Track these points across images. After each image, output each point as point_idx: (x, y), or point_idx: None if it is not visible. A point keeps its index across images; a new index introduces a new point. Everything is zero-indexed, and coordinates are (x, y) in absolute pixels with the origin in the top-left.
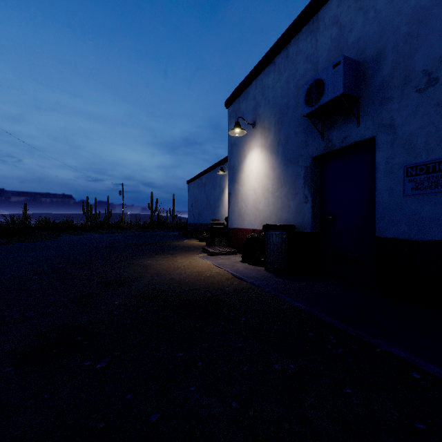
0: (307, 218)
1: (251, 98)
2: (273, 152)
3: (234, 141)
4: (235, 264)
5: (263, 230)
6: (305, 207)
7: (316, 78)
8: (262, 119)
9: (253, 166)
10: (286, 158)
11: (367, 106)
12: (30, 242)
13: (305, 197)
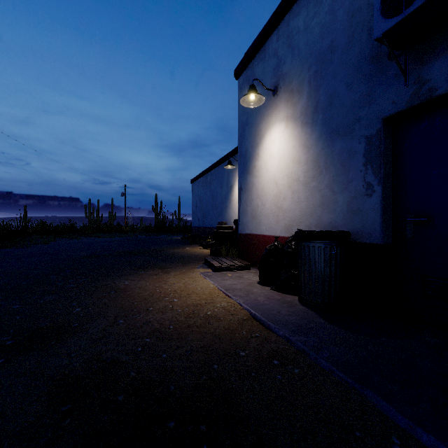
0: (372, 220)
1: (270, 55)
2: (307, 124)
3: (246, 120)
4: (251, 288)
5: (297, 239)
6: (367, 202)
7: None
8: (288, 79)
9: (274, 149)
10: (329, 128)
11: None
12: (12, 248)
13: (367, 186)
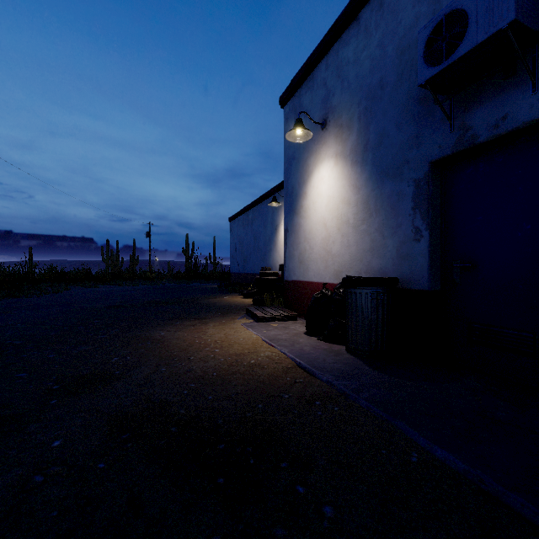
0: (420, 266)
1: (318, 85)
2: (357, 163)
3: (293, 154)
4: (297, 338)
5: (344, 286)
6: (416, 248)
7: (449, 9)
8: (338, 113)
9: (323, 188)
10: (379, 169)
11: None
12: (21, 297)
13: (416, 231)
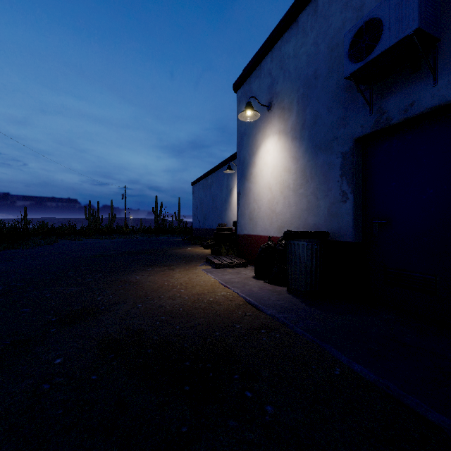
0: (346, 222)
1: (265, 74)
2: (296, 138)
3: (244, 131)
4: (247, 281)
5: (285, 238)
6: (343, 207)
7: (368, 18)
8: (280, 97)
9: (269, 158)
10: (314, 144)
11: None
12: (19, 248)
13: (343, 194)
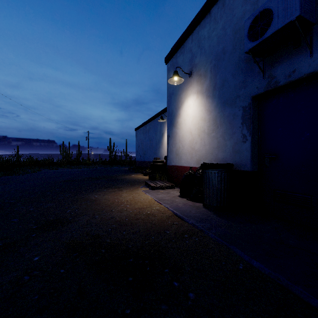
0: (246, 157)
1: (187, 51)
2: (209, 97)
3: (172, 91)
4: (174, 199)
5: (202, 168)
6: (243, 146)
7: (262, 8)
8: (198, 67)
9: (190, 111)
10: (222, 100)
11: None
12: (12, 175)
13: (243, 137)
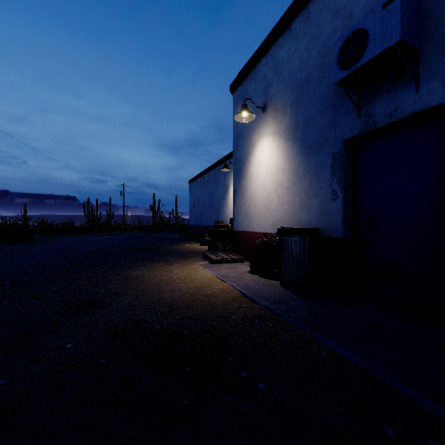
0: (336, 220)
1: (260, 77)
2: (289, 139)
3: (240, 131)
4: (243, 275)
5: (278, 234)
6: (333, 205)
7: (355, 28)
8: (275, 100)
9: (263, 158)
10: (306, 145)
11: (432, 60)
12: (20, 245)
13: (333, 193)
